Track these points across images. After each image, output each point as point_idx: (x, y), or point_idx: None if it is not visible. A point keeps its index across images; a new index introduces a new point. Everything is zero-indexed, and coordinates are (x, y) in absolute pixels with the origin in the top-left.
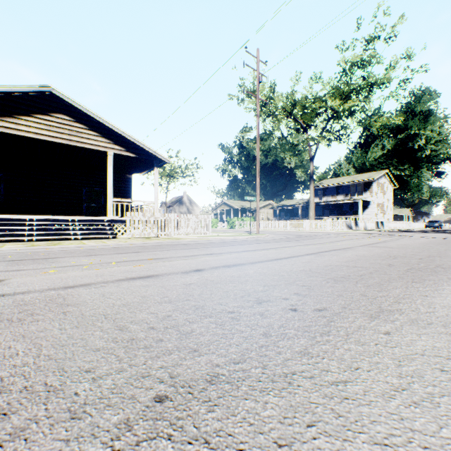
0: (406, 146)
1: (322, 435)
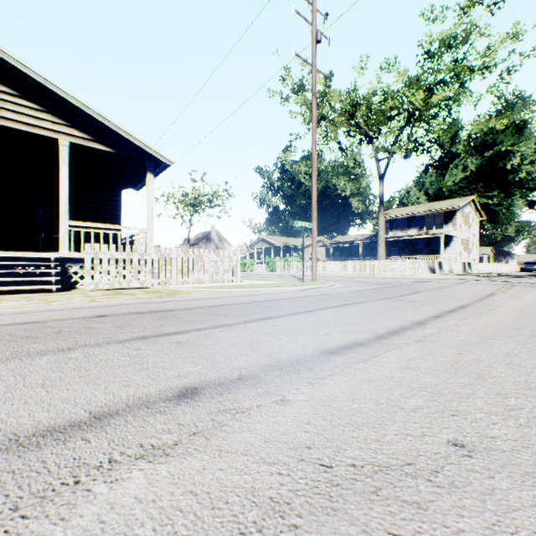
0: (494, 167)
1: None
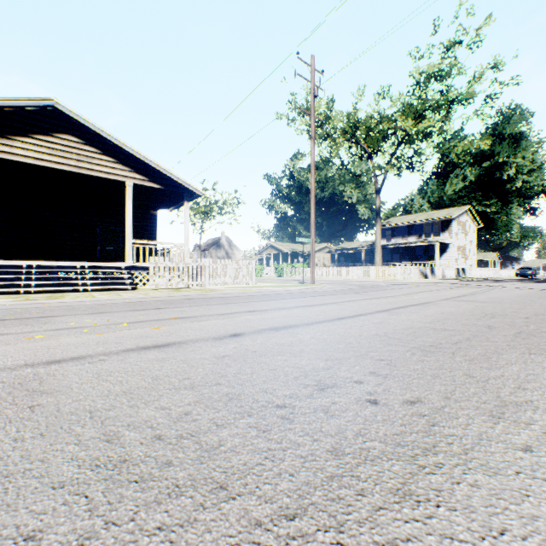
0: (492, 177)
1: None
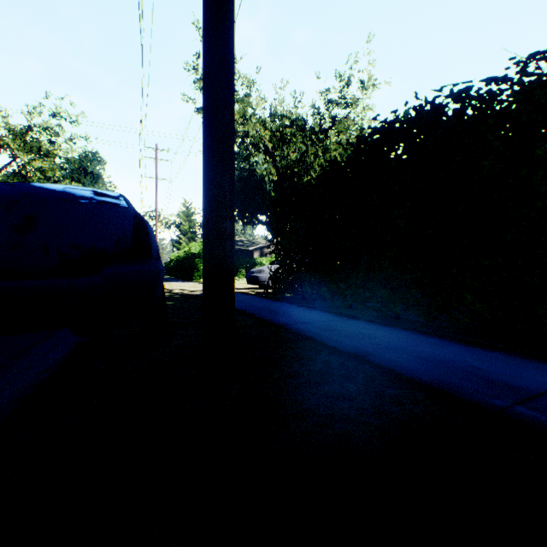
0: None
1: None
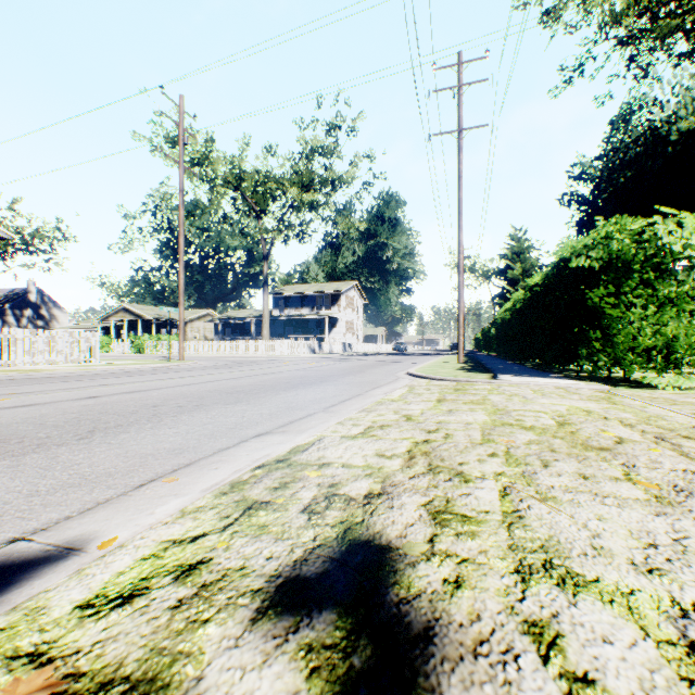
0: (376, 256)
1: (167, 426)
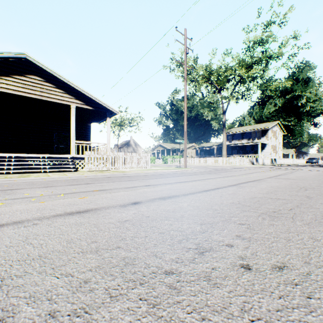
0: (292, 104)
1: None
